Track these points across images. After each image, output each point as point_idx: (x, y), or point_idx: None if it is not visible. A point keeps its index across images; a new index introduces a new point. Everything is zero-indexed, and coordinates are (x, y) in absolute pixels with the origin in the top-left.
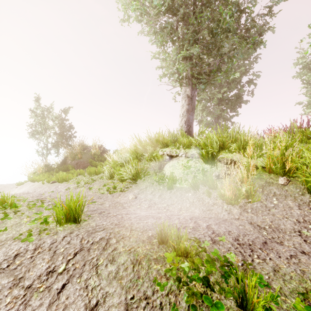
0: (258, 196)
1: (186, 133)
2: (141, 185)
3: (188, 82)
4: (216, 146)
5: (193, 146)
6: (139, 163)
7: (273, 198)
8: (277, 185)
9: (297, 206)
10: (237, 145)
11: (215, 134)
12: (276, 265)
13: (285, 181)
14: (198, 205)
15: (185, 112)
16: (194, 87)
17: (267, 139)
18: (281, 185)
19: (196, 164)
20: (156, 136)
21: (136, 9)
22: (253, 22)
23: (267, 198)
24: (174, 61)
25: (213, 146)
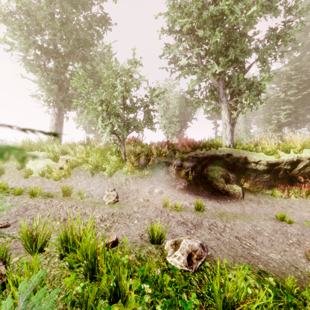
0: (72, 176)
1: (53, 140)
2: (5, 178)
3: (56, 104)
4: (59, 152)
5: (44, 152)
6: (6, 162)
7: (78, 176)
8: (84, 170)
9: (84, 178)
10: (74, 151)
11: (56, 146)
12: (44, 191)
13: (87, 169)
14: (39, 183)
15: (54, 125)
16: (61, 108)
17: (98, 148)
18: (85, 170)
19: (48, 162)
20: (22, 143)
21: (4, 42)
22: (99, 77)
23: (75, 176)
24: (44, 86)
25: (55, 152)
